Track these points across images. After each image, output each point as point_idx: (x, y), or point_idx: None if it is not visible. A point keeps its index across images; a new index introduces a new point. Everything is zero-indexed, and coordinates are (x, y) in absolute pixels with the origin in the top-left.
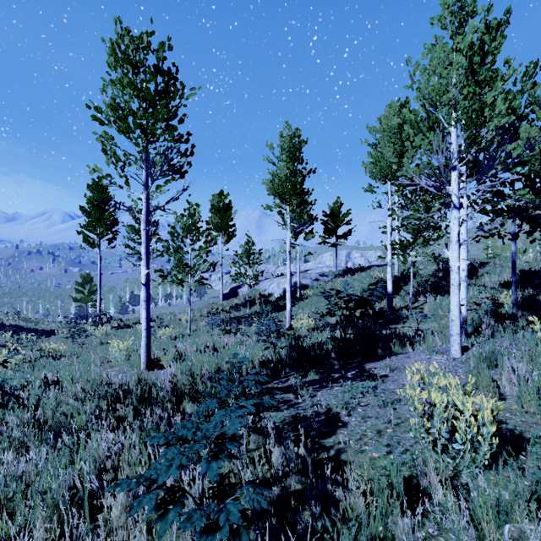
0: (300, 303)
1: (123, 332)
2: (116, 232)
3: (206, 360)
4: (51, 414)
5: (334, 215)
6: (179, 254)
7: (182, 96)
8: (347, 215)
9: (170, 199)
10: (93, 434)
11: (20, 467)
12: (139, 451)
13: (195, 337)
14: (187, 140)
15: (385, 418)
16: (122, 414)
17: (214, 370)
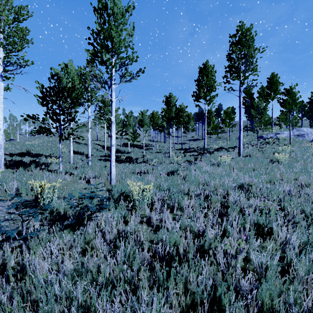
0: None
1: None
2: None
3: None
4: None
5: None
6: None
7: None
8: None
9: None
10: None
11: None
12: None
13: None
14: None
15: (2, 219)
16: None
17: None
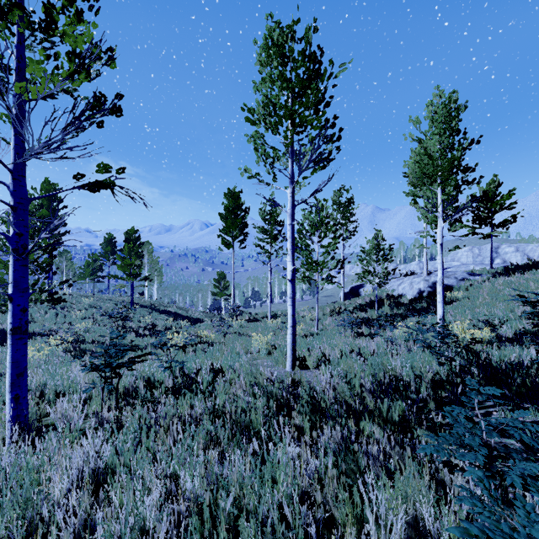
0: (447, 308)
1: (255, 325)
2: (246, 233)
3: (358, 367)
4: (233, 409)
5: (488, 198)
6: (307, 252)
7: (330, 77)
8: (510, 197)
9: (314, 191)
10: (281, 446)
11: (225, 471)
12: (335, 482)
13: (326, 337)
14: (332, 125)
15: None
16: (297, 422)
17: (379, 383)
